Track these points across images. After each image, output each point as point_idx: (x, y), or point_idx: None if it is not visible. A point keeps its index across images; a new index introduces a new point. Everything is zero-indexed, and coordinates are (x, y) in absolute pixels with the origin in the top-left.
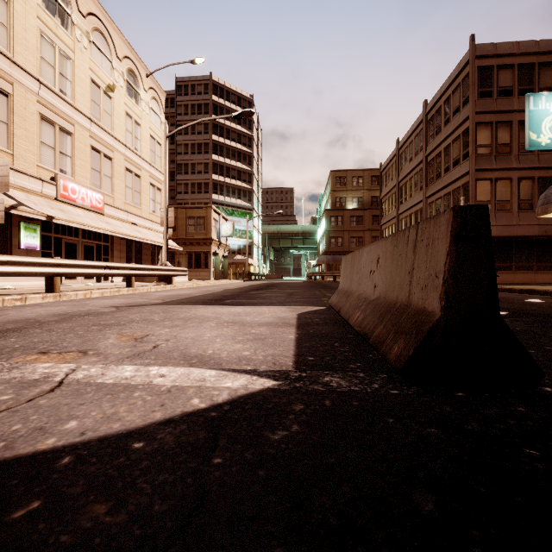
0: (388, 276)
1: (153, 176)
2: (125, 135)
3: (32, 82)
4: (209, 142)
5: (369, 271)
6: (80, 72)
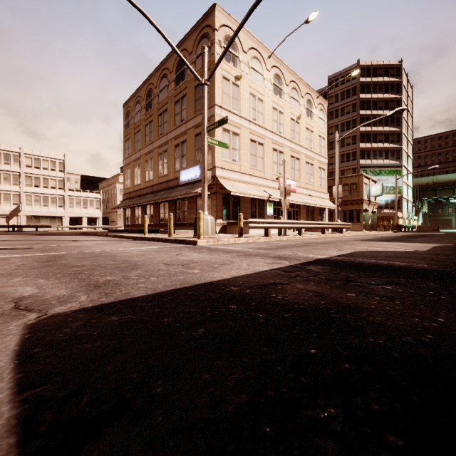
0: None
1: (320, 162)
2: (305, 142)
3: (270, 134)
4: (356, 118)
5: None
6: (286, 117)
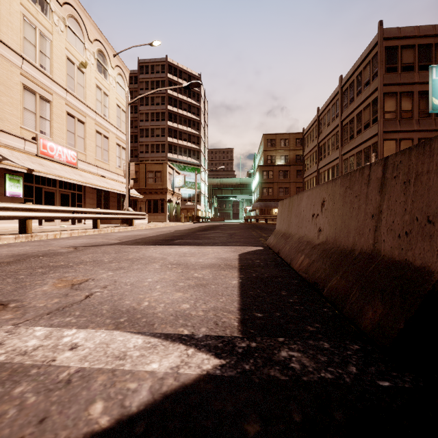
0: (338, 220)
1: (119, 137)
2: (95, 104)
3: (16, 57)
4: (165, 111)
5: (311, 214)
6: (57, 51)
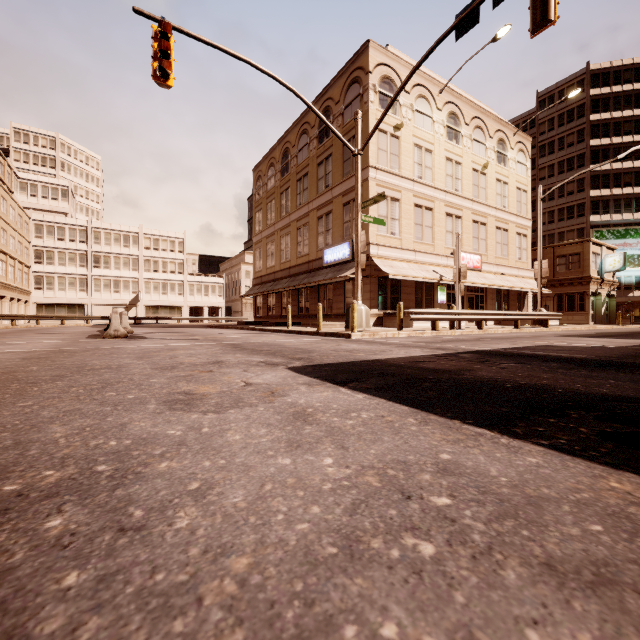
0: None
1: (518, 225)
2: (495, 199)
3: (442, 194)
4: (584, 152)
5: None
6: (466, 169)
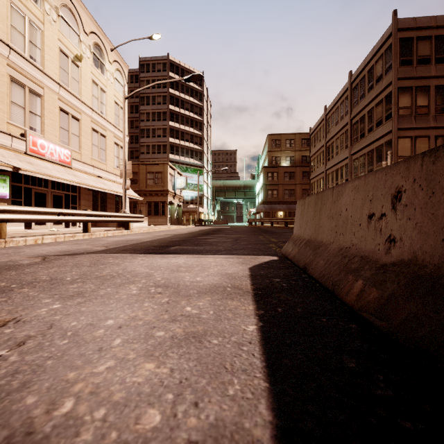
0: None
1: (117, 136)
2: (92, 100)
3: (2, 47)
4: (166, 111)
5: (366, 214)
6: (49, 42)
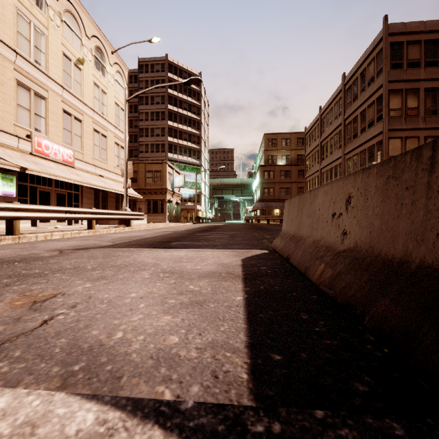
0: (375, 220)
1: (117, 136)
2: (93, 102)
3: (9, 52)
4: (165, 111)
5: (330, 214)
6: (53, 46)
